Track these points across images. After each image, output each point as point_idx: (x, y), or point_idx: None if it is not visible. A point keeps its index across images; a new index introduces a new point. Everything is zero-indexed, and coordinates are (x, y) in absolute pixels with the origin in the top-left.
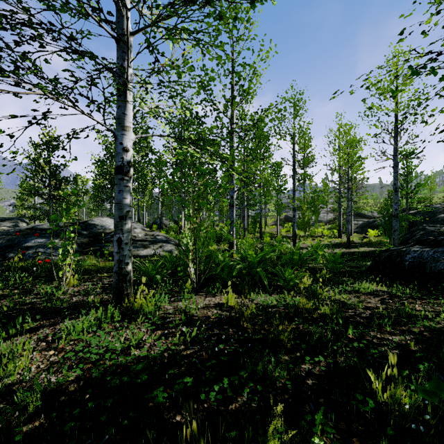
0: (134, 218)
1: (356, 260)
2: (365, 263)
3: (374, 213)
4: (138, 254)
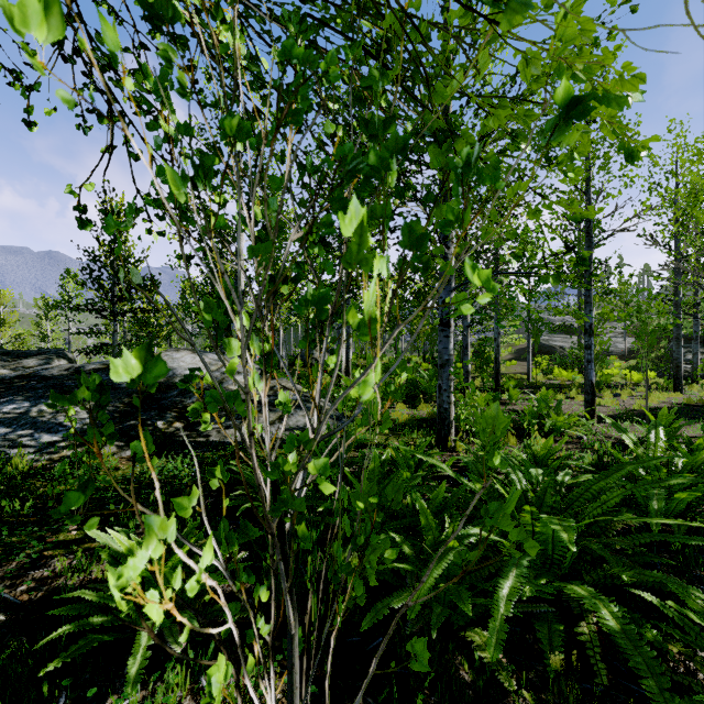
0: None
1: None
2: None
3: None
4: (224, 438)
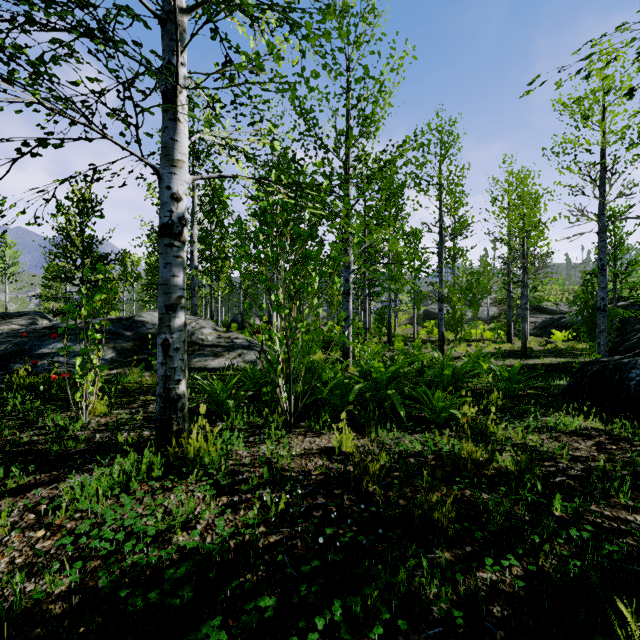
0: (206, 314)
1: (540, 377)
2: (556, 383)
3: (560, 306)
4: (206, 366)
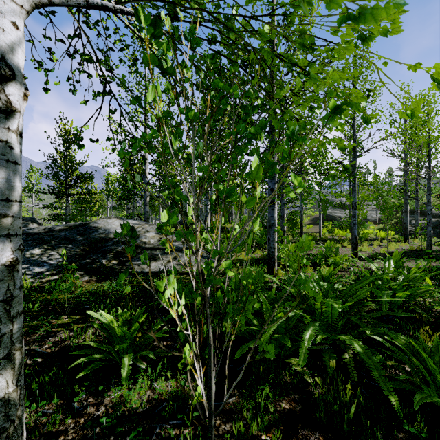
0: None
1: None
2: None
3: None
4: (142, 269)
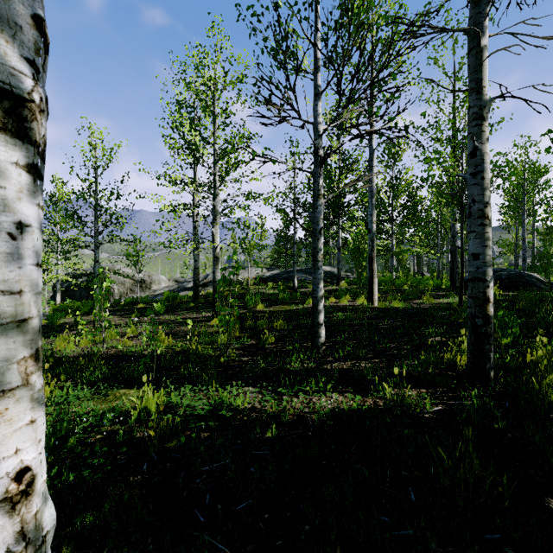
0: None
1: None
2: None
3: None
4: None
